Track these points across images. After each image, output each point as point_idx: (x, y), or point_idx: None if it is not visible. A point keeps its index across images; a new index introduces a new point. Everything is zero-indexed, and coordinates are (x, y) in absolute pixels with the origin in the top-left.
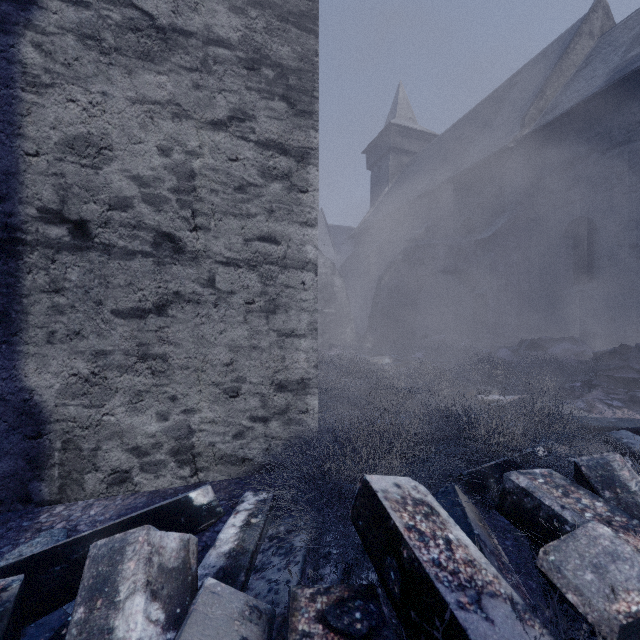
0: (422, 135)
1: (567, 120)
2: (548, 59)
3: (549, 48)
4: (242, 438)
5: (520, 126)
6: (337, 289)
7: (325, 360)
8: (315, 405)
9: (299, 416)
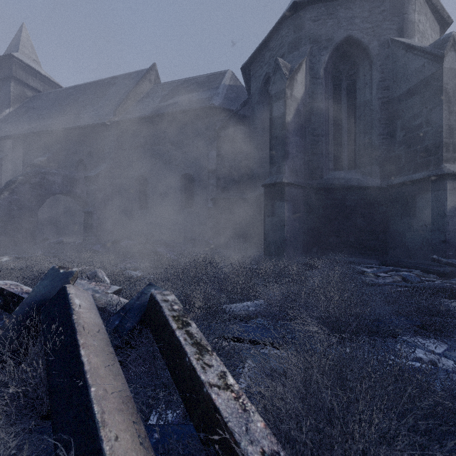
0: (46, 79)
1: (136, 122)
2: (131, 81)
3: (132, 74)
4: None
5: (114, 114)
6: None
7: None
8: None
9: None
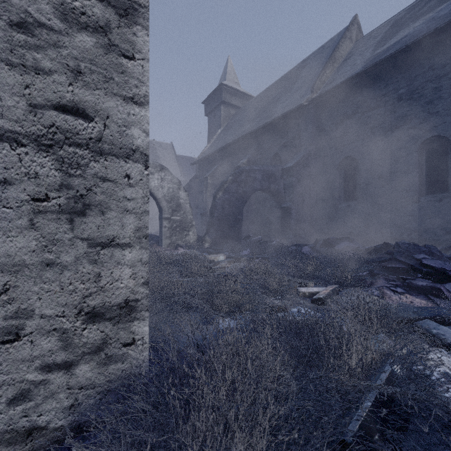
0: (244, 95)
1: (340, 90)
2: (326, 51)
3: (326, 45)
4: (26, 400)
5: (311, 91)
6: (182, 201)
7: (170, 260)
8: (145, 332)
9: (122, 350)
